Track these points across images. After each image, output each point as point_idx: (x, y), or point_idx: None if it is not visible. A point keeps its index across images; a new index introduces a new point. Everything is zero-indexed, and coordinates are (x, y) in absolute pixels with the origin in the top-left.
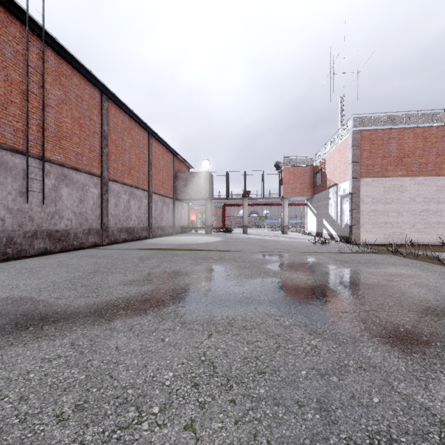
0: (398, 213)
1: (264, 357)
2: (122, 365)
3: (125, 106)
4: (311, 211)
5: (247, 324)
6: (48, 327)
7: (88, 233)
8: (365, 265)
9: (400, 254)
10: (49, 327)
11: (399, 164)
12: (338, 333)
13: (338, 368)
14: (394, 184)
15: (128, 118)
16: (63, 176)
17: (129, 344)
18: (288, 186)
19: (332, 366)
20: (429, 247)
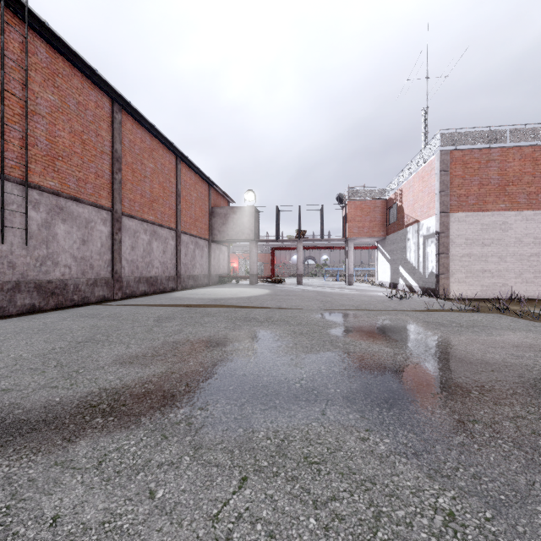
0: (500, 258)
1: None
2: None
3: (145, 120)
4: (383, 256)
5: (312, 450)
6: None
7: (94, 284)
8: (471, 331)
9: (511, 313)
10: None
11: (501, 194)
12: (483, 475)
13: None
14: (495, 220)
15: (149, 136)
16: (59, 209)
17: (83, 507)
18: (354, 225)
19: None
20: None
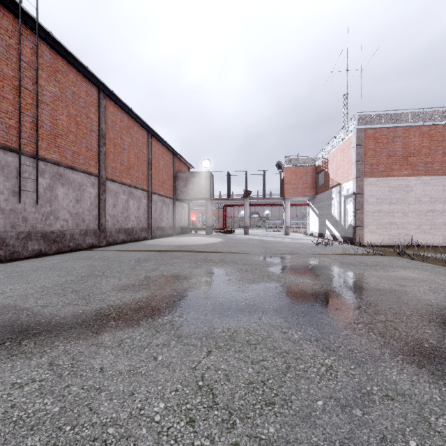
0: (404, 214)
1: (272, 381)
2: (105, 392)
3: (123, 104)
4: (313, 212)
5: (251, 338)
6: (27, 341)
7: (85, 234)
8: (373, 269)
9: (408, 256)
10: (28, 341)
11: (404, 163)
12: (355, 349)
13: (361, 397)
14: (399, 184)
15: (126, 116)
16: (59, 176)
17: (116, 364)
18: (290, 186)
19: (352, 393)
20: (436, 249)
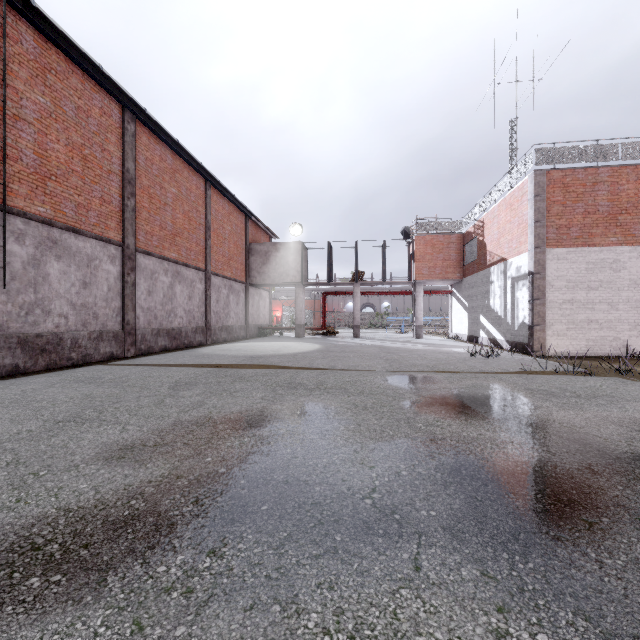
0: (610, 306)
1: None
2: None
3: (165, 133)
4: (458, 303)
5: None
6: None
7: (99, 338)
8: (595, 403)
9: (636, 377)
10: None
11: (612, 225)
12: None
13: None
14: (603, 258)
15: (170, 153)
16: (51, 243)
17: None
18: (424, 264)
19: None
20: None
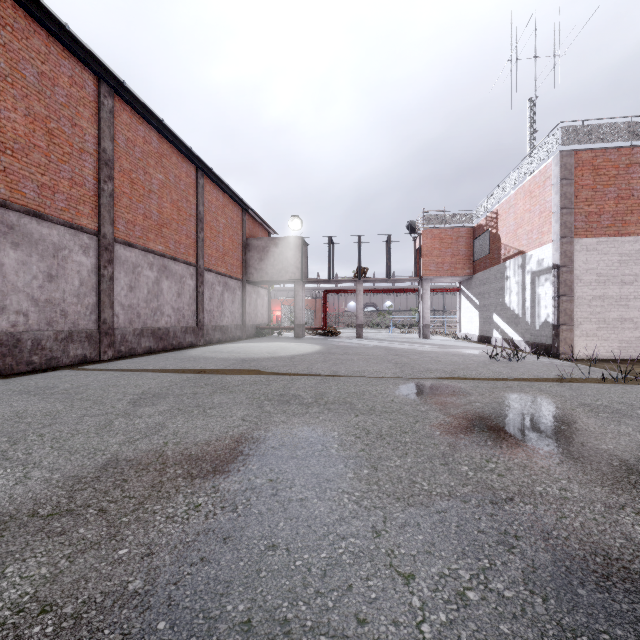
0: None
1: None
2: None
3: (148, 111)
4: (468, 301)
5: None
6: None
7: (68, 339)
8: None
9: None
10: None
11: None
12: None
13: None
14: (639, 249)
15: (156, 136)
16: (6, 227)
17: None
18: (431, 260)
19: None
20: None
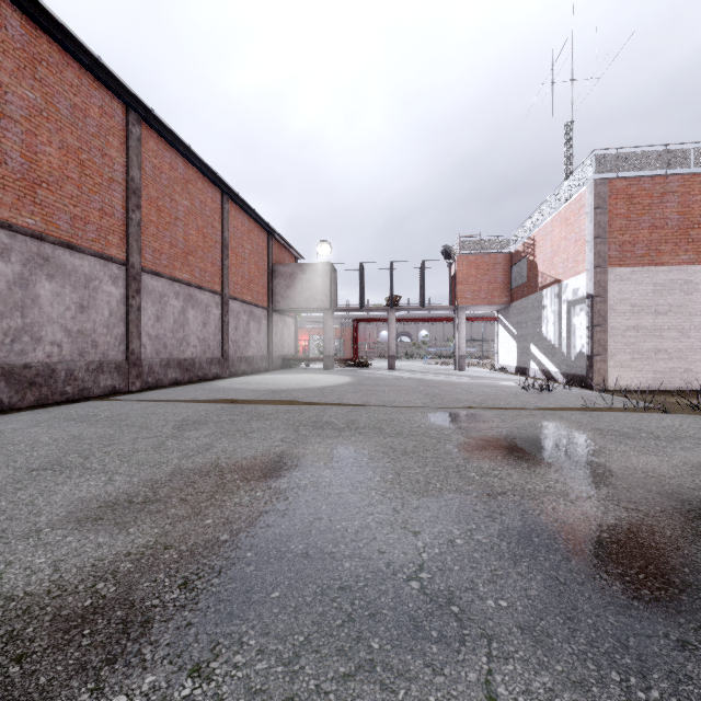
0: (681, 333)
1: None
2: None
3: (175, 138)
4: (505, 331)
5: None
6: None
7: (98, 369)
8: (679, 447)
9: None
10: None
11: (682, 241)
12: None
13: None
14: (673, 278)
15: (182, 161)
16: (42, 260)
17: None
18: (467, 287)
19: None
20: None
